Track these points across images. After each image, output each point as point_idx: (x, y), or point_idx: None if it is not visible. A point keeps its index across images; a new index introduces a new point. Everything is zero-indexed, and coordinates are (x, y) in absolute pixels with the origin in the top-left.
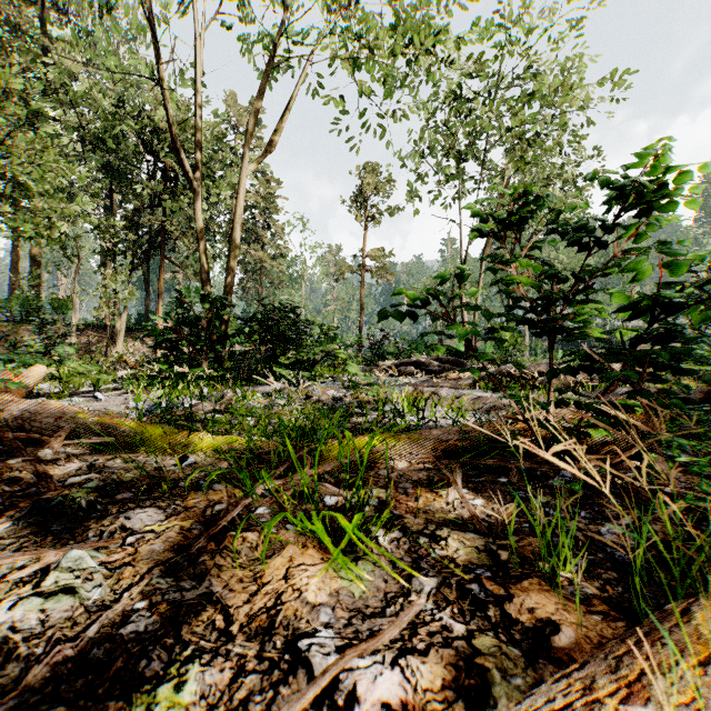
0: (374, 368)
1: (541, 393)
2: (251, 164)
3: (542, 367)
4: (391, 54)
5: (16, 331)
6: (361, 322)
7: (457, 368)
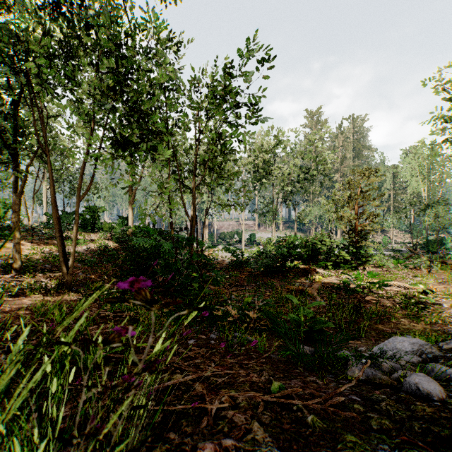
0: None
1: None
2: None
3: None
4: None
5: None
6: None
7: None
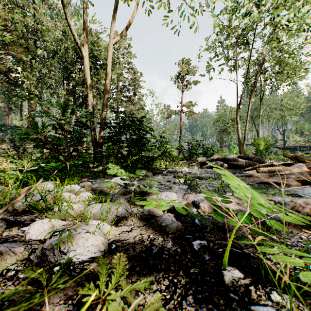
0: (192, 162)
1: None
2: (117, 38)
3: None
4: None
5: (22, 144)
6: (180, 138)
7: (256, 162)
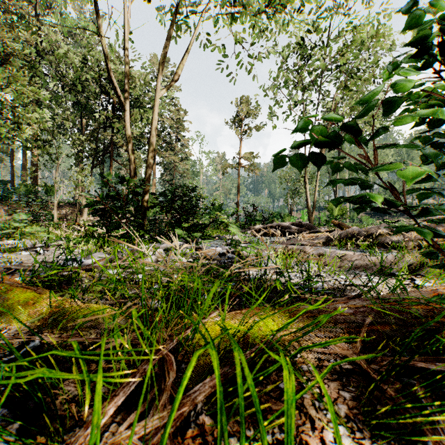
0: (248, 230)
1: (407, 253)
2: (163, 90)
3: (382, 229)
4: (259, 13)
5: (21, 207)
6: (238, 200)
7: (307, 230)
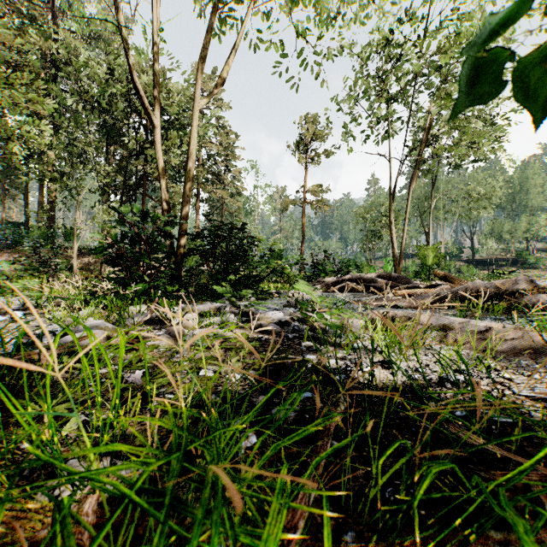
0: (317, 284)
1: None
2: (205, 100)
3: (521, 284)
4: None
5: None
6: (302, 246)
7: (399, 284)
